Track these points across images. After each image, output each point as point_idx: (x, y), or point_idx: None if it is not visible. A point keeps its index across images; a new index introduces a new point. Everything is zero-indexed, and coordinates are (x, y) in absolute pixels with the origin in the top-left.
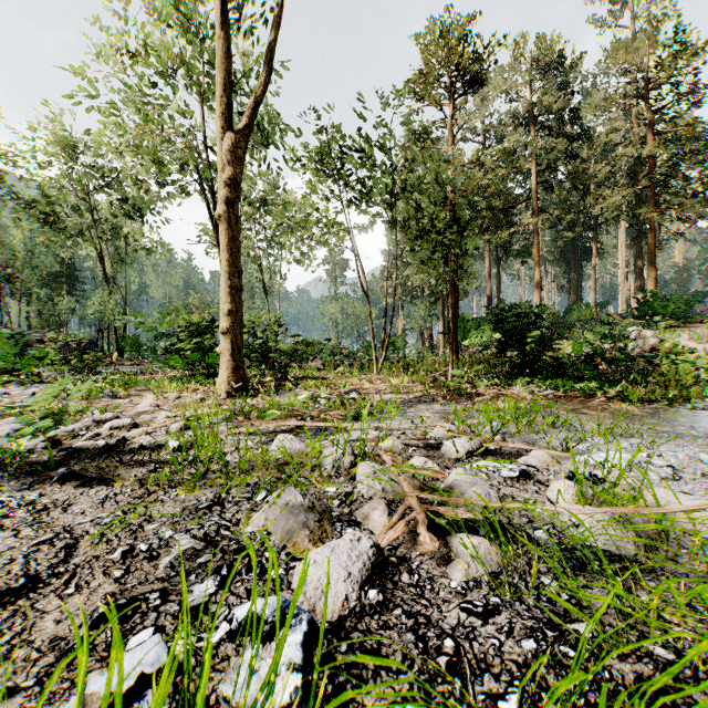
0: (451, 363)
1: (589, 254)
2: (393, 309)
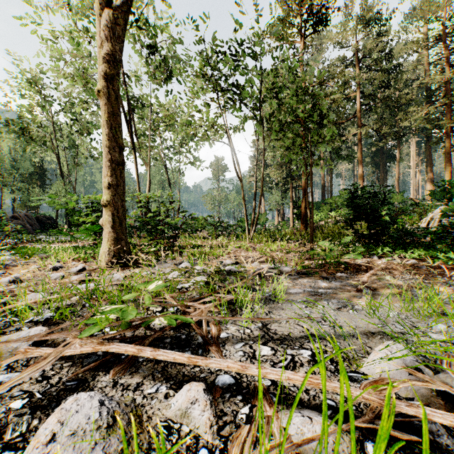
0: (312, 234)
1: (392, 158)
2: (262, 190)
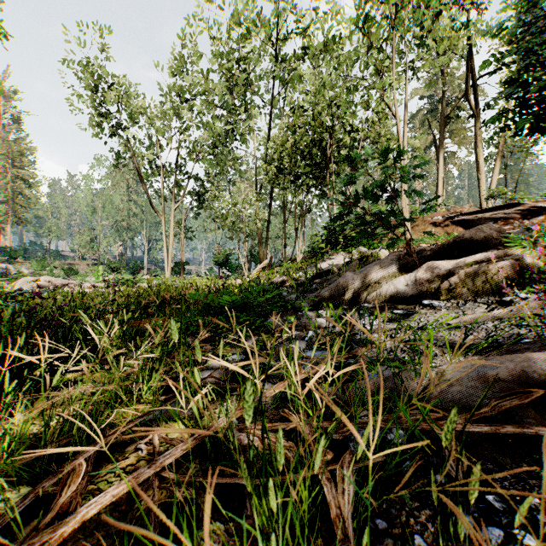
0: None
1: None
2: None
